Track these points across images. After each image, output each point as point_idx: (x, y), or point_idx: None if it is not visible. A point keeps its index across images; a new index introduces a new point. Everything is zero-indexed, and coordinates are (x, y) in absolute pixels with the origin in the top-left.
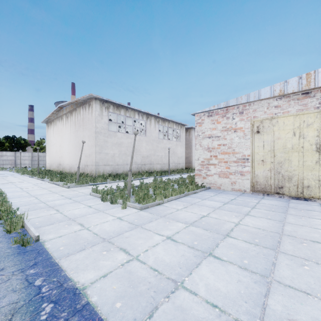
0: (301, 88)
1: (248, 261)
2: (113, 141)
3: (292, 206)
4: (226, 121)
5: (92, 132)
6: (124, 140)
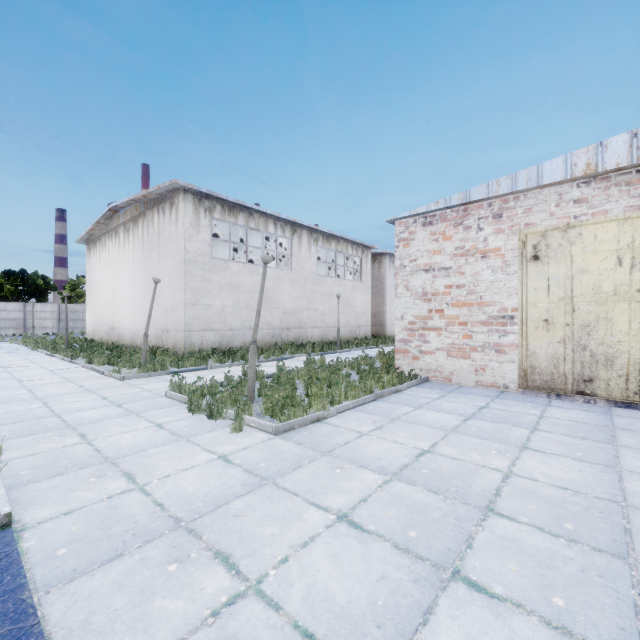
0: (636, 158)
1: (565, 600)
2: (222, 280)
3: (621, 425)
4: (464, 234)
5: (177, 261)
6: (244, 278)
